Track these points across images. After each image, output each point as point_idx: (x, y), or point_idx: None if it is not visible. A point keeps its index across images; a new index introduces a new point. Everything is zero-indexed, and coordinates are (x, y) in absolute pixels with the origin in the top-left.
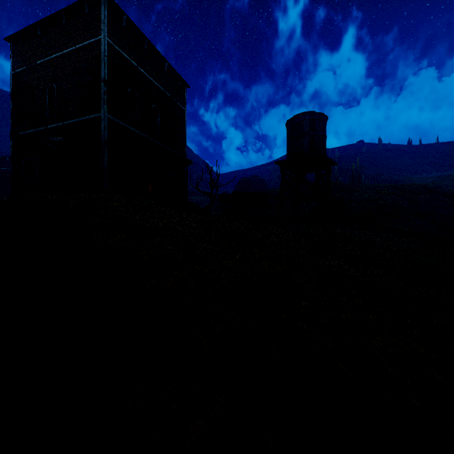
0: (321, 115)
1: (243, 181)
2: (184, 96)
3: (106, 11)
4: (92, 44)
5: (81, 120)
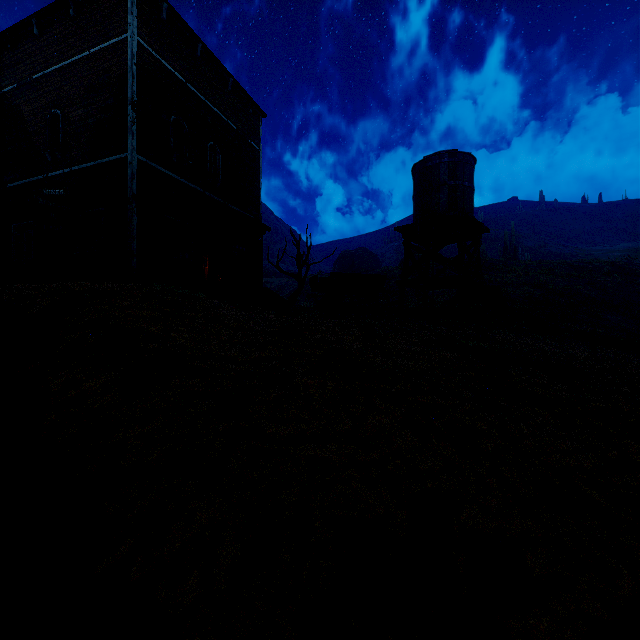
0: (467, 157)
1: (346, 255)
2: (258, 129)
3: None
4: (114, 46)
5: (97, 165)
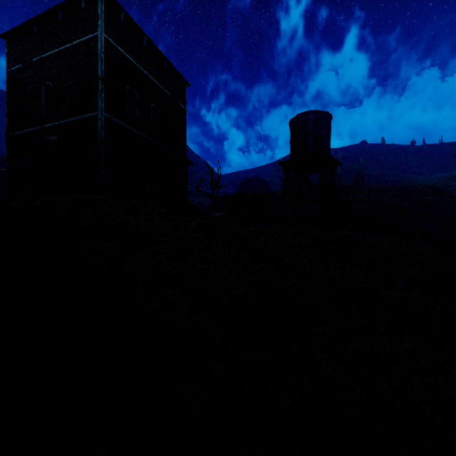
0: (326, 114)
1: (245, 182)
2: (184, 94)
3: (104, 6)
4: (89, 40)
5: (77, 119)
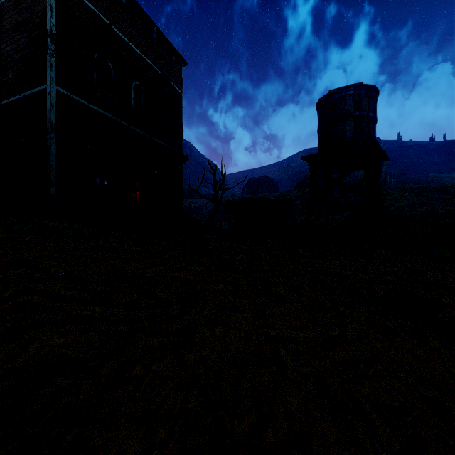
0: (371, 89)
1: (252, 182)
2: (180, 75)
3: None
4: None
5: (22, 97)
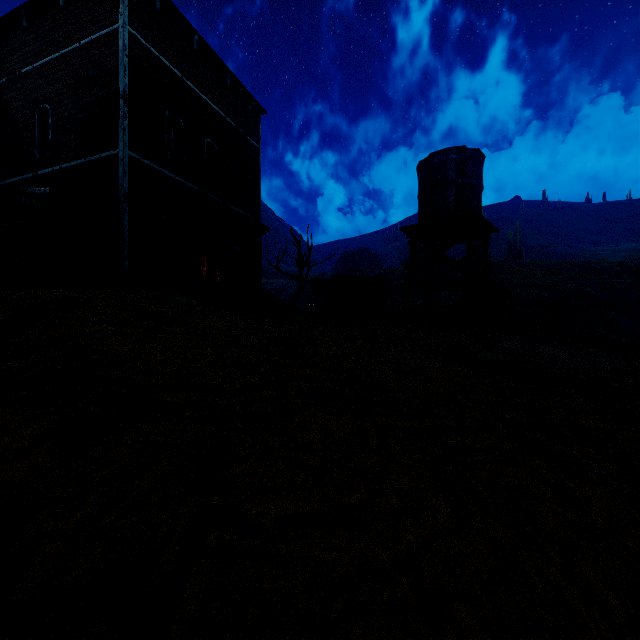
0: (475, 153)
1: (347, 256)
2: (257, 126)
3: None
4: (105, 37)
5: (88, 162)
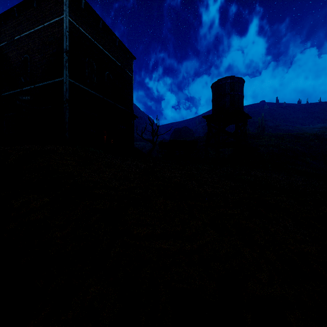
0: (240, 79)
1: (177, 130)
2: (131, 65)
3: None
4: (57, 22)
5: (48, 83)
